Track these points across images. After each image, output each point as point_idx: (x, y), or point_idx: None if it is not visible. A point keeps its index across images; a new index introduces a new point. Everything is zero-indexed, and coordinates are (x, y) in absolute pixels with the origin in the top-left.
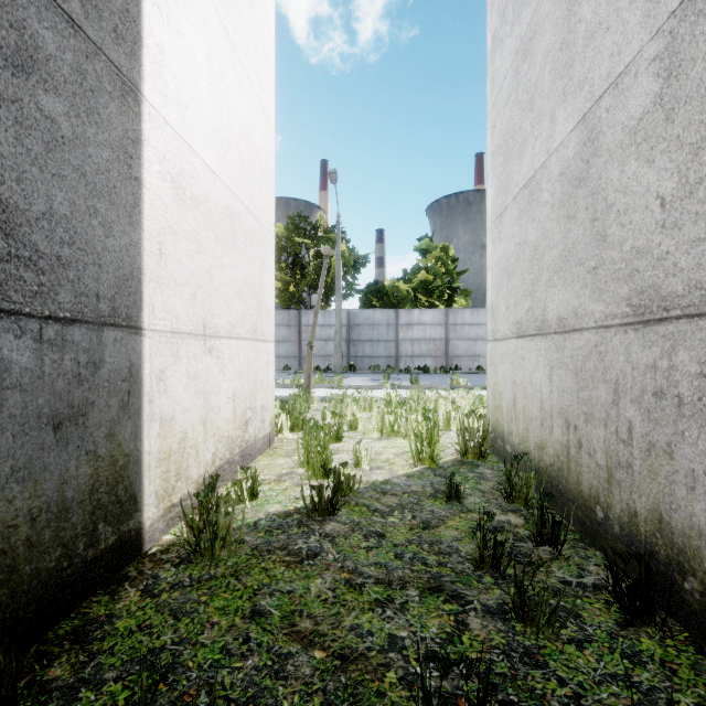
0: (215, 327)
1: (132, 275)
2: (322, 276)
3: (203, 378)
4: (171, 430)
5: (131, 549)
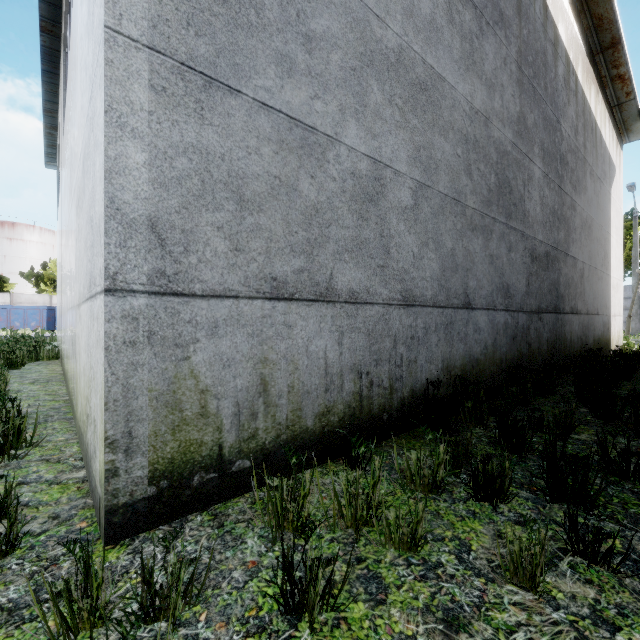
0: (615, 314)
1: (610, 307)
2: (637, 284)
3: (614, 326)
4: (612, 335)
5: (610, 352)
